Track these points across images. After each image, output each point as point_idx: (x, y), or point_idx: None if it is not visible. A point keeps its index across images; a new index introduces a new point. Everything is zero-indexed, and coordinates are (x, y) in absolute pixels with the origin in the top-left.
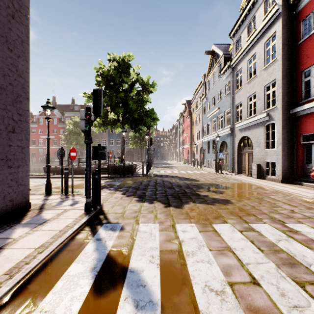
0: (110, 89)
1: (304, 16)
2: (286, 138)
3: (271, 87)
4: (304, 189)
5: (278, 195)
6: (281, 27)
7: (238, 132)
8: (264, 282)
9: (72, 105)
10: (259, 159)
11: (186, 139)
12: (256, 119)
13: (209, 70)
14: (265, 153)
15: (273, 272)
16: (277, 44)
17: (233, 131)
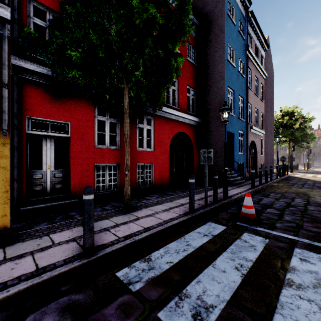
0: (283, 128)
1: None
2: None
3: None
4: None
5: None
6: None
7: None
8: None
9: None
10: None
11: None
12: None
13: None
14: None
15: None
16: None
17: None
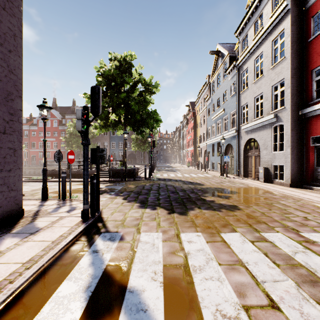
0: (111, 89)
1: (315, 12)
2: (295, 140)
3: (279, 86)
4: (315, 194)
5: (289, 200)
6: (290, 24)
7: (244, 134)
8: (284, 306)
9: (73, 107)
10: (266, 162)
11: (190, 141)
12: (263, 121)
13: (213, 70)
14: (272, 156)
15: (293, 292)
16: (286, 42)
17: (239, 133)
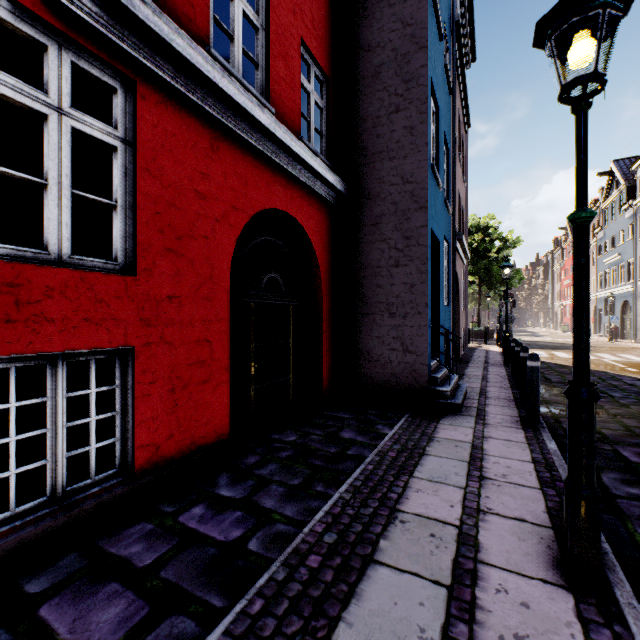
0: (472, 257)
1: None
2: None
3: None
4: None
5: None
6: None
7: None
8: None
9: None
10: None
11: (568, 289)
12: None
13: (606, 193)
14: None
15: None
16: None
17: (636, 289)
